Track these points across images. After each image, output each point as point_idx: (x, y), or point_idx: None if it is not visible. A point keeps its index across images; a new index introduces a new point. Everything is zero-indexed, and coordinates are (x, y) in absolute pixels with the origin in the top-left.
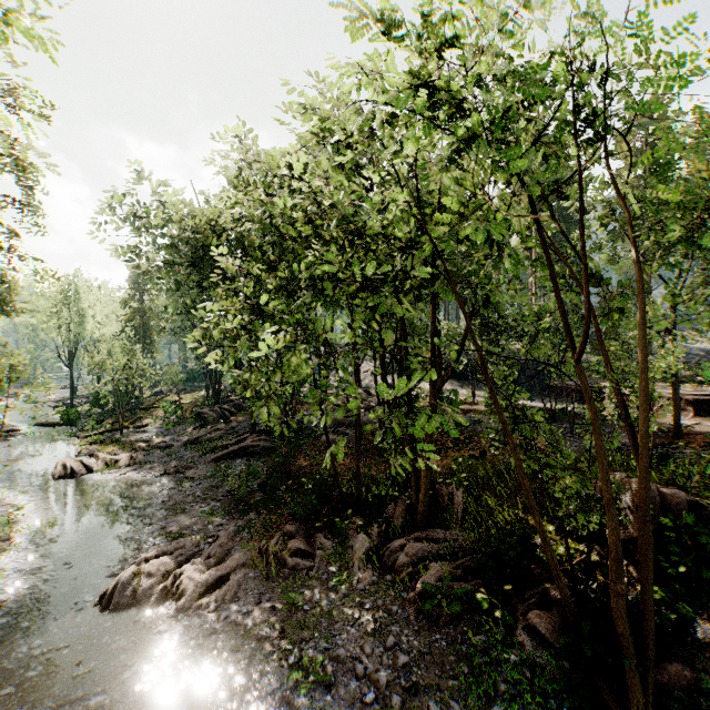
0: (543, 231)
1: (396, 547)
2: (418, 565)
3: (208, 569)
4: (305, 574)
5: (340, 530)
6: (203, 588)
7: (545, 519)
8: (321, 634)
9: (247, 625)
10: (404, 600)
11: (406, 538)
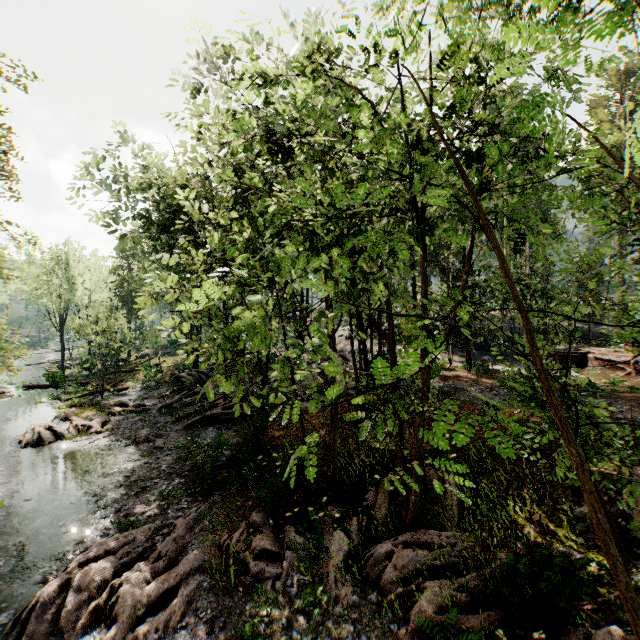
0: None
1: (381, 554)
2: (410, 581)
3: (154, 577)
4: (270, 585)
5: (313, 524)
6: (143, 609)
7: (565, 523)
8: None
9: None
10: (394, 636)
11: (393, 542)
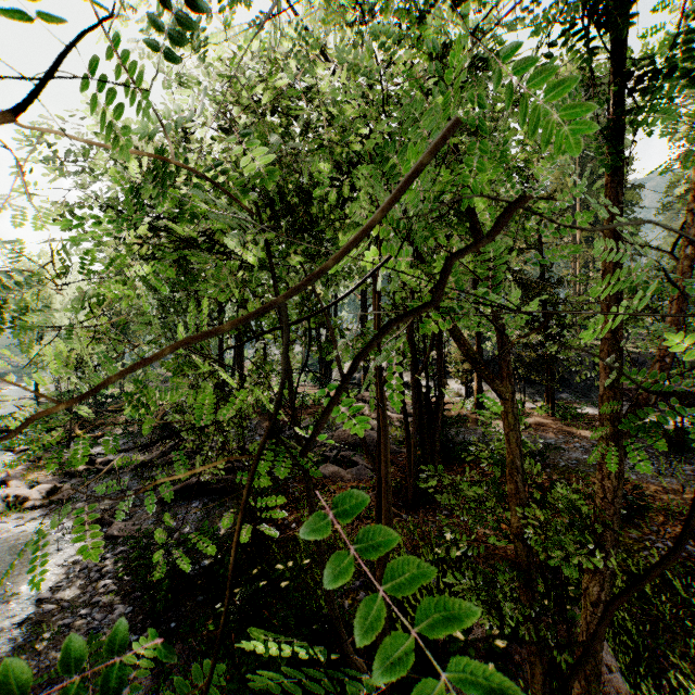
0: None
1: None
2: None
3: None
4: None
5: None
6: None
7: None
8: None
9: None
10: None
11: None
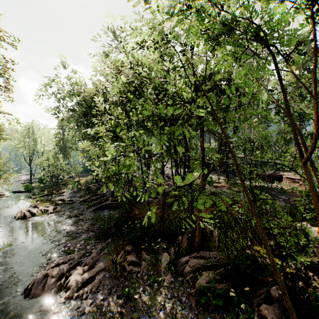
0: (280, 81)
1: (184, 261)
2: (196, 272)
3: (84, 272)
4: (135, 275)
5: (154, 250)
6: (80, 284)
7: (263, 247)
8: (143, 316)
9: (103, 308)
10: (188, 293)
11: (189, 256)
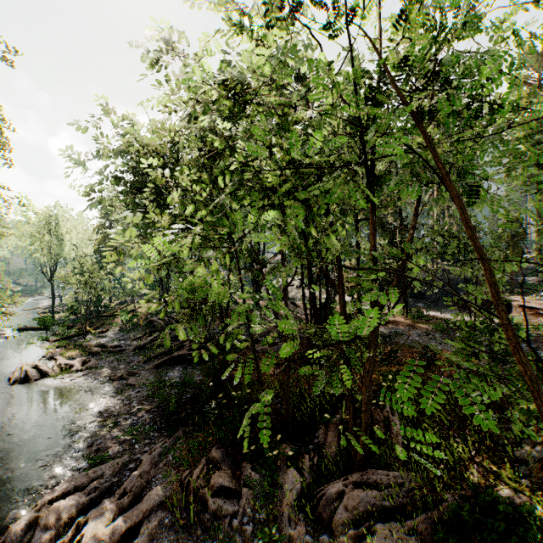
0: None
1: (332, 494)
2: (360, 522)
3: (118, 513)
4: (228, 522)
5: (268, 461)
6: None
7: (509, 465)
8: None
9: None
10: None
11: (344, 482)
